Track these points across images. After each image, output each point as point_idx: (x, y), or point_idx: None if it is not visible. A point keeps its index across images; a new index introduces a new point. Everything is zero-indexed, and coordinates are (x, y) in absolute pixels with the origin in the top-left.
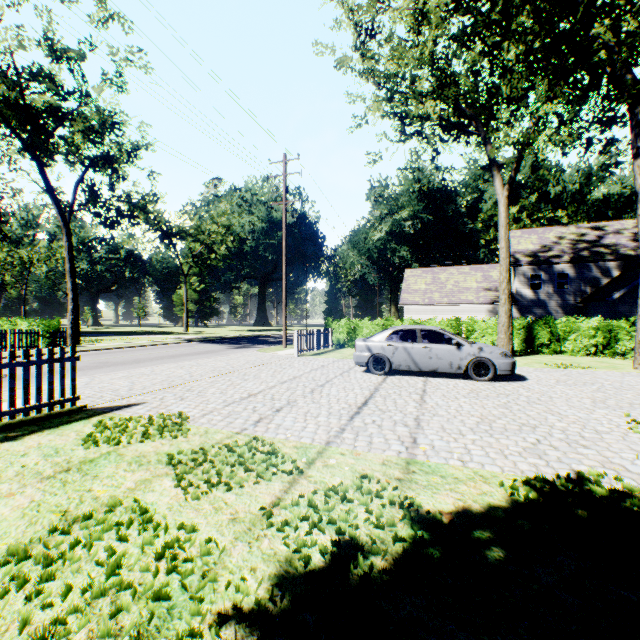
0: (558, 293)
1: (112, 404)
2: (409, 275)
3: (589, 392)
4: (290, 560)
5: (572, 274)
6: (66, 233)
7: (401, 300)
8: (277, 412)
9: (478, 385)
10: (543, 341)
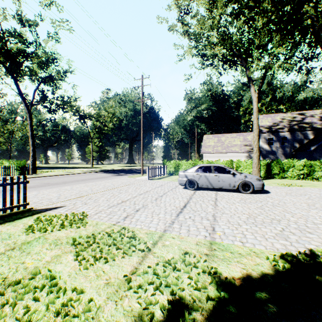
0: (282, 147)
1: (47, 207)
2: (205, 138)
3: (304, 200)
4: (141, 315)
5: (289, 137)
6: (29, 116)
7: (201, 151)
8: (137, 211)
9: (244, 196)
10: (276, 172)
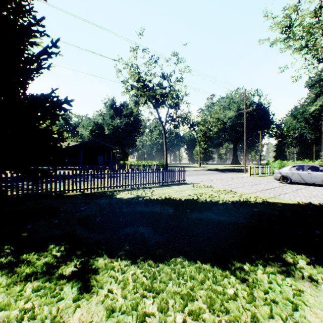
0: None
1: (192, 183)
2: None
3: None
4: (236, 200)
5: None
6: (164, 132)
7: None
8: (237, 187)
9: None
10: None
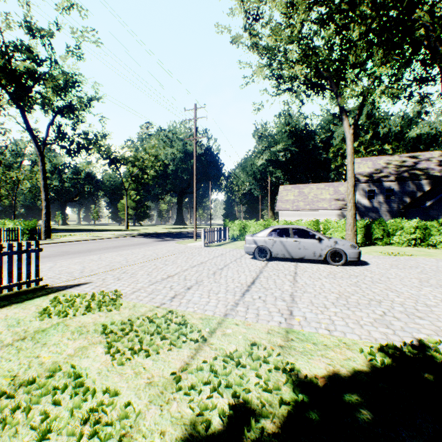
0: (386, 202)
1: (66, 283)
2: (282, 190)
3: (415, 274)
4: (194, 423)
5: (396, 189)
6: (41, 160)
7: (277, 207)
8: (188, 290)
9: (334, 268)
10: (378, 236)
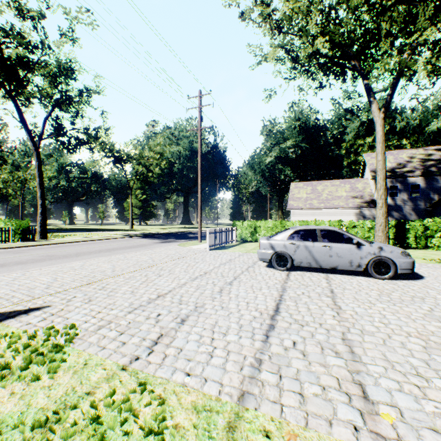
0: (411, 200)
1: (13, 308)
2: (294, 187)
3: None
4: None
5: (423, 185)
6: (36, 155)
7: (288, 205)
8: (181, 324)
9: (382, 284)
10: (412, 238)
